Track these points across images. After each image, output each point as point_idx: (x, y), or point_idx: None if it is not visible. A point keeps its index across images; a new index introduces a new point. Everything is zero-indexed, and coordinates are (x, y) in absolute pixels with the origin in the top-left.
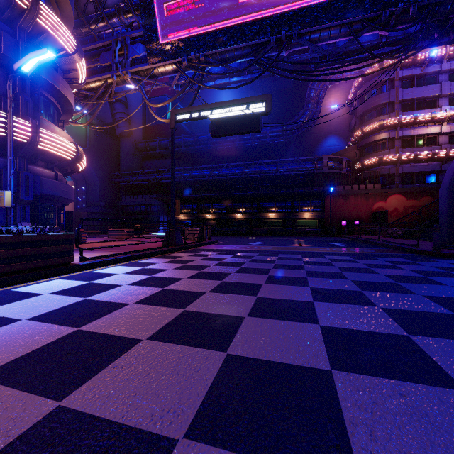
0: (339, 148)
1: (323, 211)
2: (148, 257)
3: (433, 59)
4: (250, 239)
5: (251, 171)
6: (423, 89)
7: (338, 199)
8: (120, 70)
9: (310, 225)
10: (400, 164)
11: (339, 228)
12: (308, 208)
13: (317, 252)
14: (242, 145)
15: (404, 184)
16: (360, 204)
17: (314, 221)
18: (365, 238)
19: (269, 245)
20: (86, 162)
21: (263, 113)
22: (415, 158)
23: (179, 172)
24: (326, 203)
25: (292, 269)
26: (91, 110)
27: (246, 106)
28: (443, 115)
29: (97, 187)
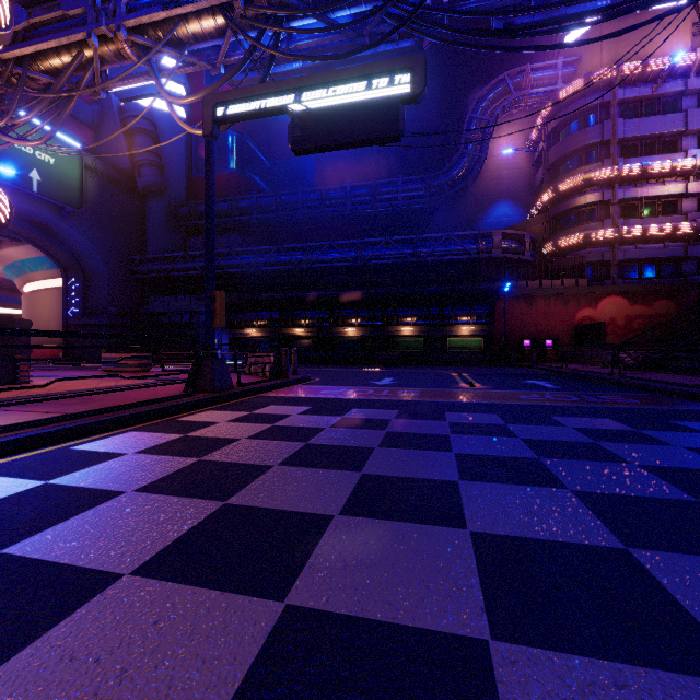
0: (515, 221)
1: (491, 323)
2: (121, 429)
3: (674, 72)
4: (372, 372)
5: (372, 254)
6: (656, 121)
7: (518, 304)
8: (105, 22)
9: (470, 346)
10: (619, 245)
11: (519, 351)
12: (468, 319)
13: (525, 406)
14: (357, 211)
15: (626, 278)
16: (554, 312)
17: (477, 341)
18: (579, 371)
19: (413, 387)
20: (80, 235)
21: (407, 96)
22: (644, 235)
23: (249, 255)
24: (498, 311)
25: (524, 482)
26: (54, 115)
27: (369, 82)
28: (690, 165)
29: (103, 281)
